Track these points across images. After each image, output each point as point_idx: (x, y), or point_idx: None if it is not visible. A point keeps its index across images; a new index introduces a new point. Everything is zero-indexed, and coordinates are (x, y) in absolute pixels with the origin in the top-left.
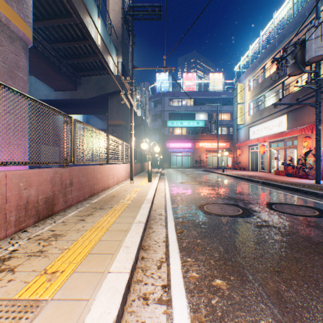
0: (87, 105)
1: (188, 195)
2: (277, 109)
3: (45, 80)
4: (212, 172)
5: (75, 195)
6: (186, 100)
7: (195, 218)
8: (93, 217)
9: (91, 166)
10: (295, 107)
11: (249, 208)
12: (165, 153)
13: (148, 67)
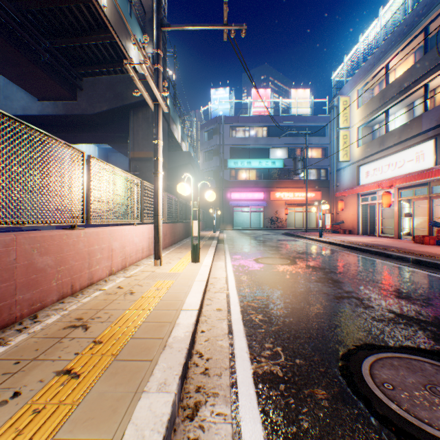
0: (96, 126)
1: (285, 304)
2: (415, 132)
3: (14, 77)
4: (301, 238)
5: None
6: (257, 128)
7: None
8: None
9: None
10: None
11: None
12: (225, 208)
13: (192, 25)
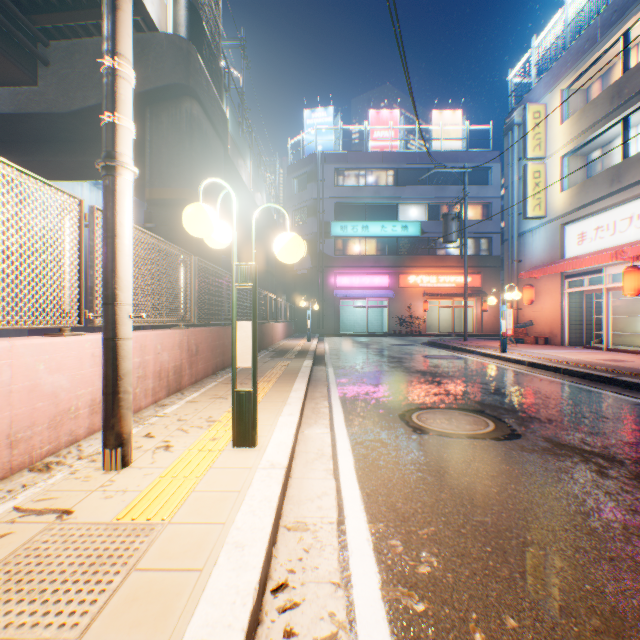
0: (84, 143)
1: None
2: None
3: None
4: (463, 352)
5: None
6: (377, 172)
7: None
8: None
9: None
10: None
11: None
12: (327, 300)
13: None
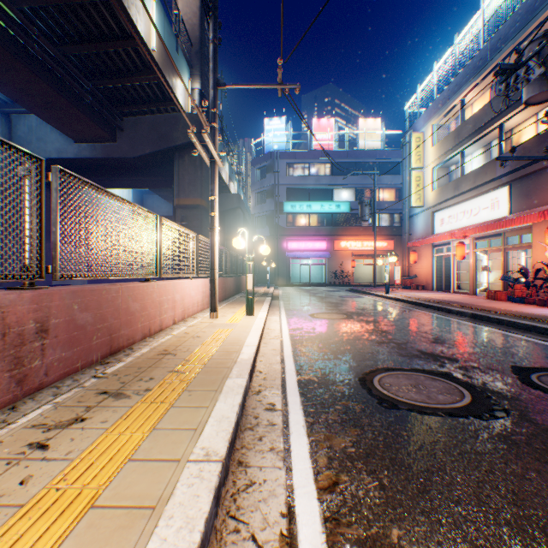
0: (136, 169)
1: (331, 346)
2: (489, 177)
3: (53, 120)
4: (366, 294)
5: (59, 357)
6: (318, 165)
7: (360, 421)
8: (78, 434)
9: (112, 285)
10: (528, 171)
11: (482, 384)
12: (281, 260)
13: (247, 84)
